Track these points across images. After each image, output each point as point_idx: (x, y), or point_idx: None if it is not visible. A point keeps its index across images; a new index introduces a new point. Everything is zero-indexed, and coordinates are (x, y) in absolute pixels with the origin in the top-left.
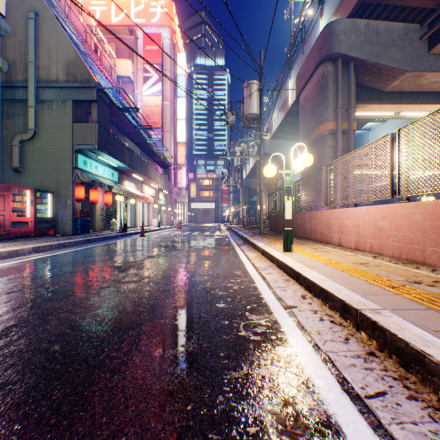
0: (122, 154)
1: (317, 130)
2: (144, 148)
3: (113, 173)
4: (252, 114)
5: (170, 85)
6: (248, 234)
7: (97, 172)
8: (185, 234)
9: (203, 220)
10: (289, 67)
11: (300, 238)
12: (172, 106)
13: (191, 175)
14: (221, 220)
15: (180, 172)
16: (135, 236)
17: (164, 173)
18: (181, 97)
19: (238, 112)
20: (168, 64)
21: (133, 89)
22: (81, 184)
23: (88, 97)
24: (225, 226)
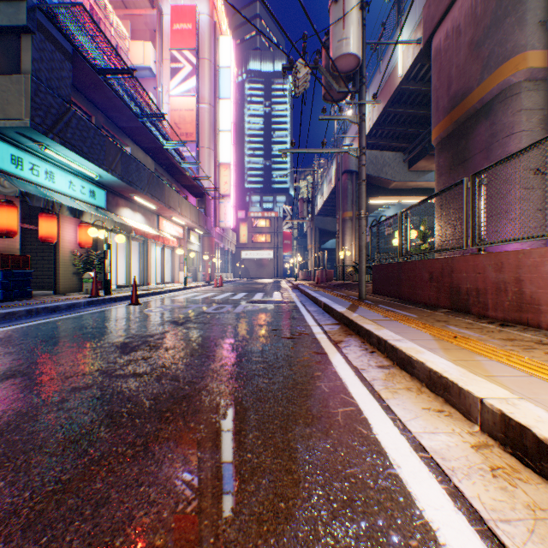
0: (102, 153)
1: (494, 78)
2: (161, 161)
3: (92, 191)
4: (347, 58)
5: (209, 81)
6: (340, 303)
7: (51, 183)
8: (220, 297)
9: (258, 274)
10: (398, 13)
11: (500, 322)
12: (211, 110)
13: (241, 214)
14: (281, 274)
15: (224, 206)
16: (121, 303)
17: (199, 205)
18: (225, 99)
19: (318, 60)
20: (205, 50)
21: (156, 86)
22: (6, 202)
23: (10, 19)
24: (288, 283)
